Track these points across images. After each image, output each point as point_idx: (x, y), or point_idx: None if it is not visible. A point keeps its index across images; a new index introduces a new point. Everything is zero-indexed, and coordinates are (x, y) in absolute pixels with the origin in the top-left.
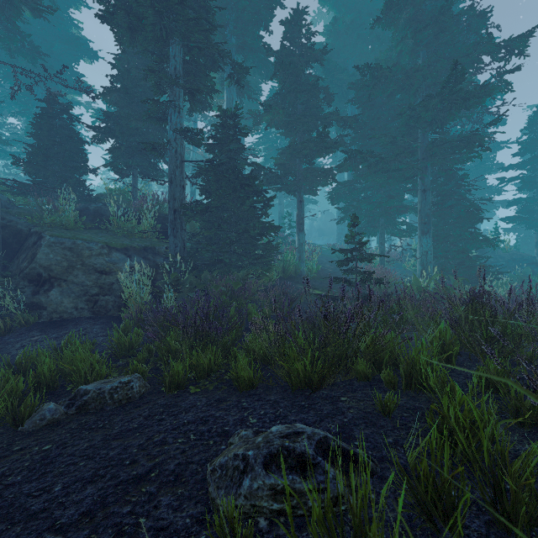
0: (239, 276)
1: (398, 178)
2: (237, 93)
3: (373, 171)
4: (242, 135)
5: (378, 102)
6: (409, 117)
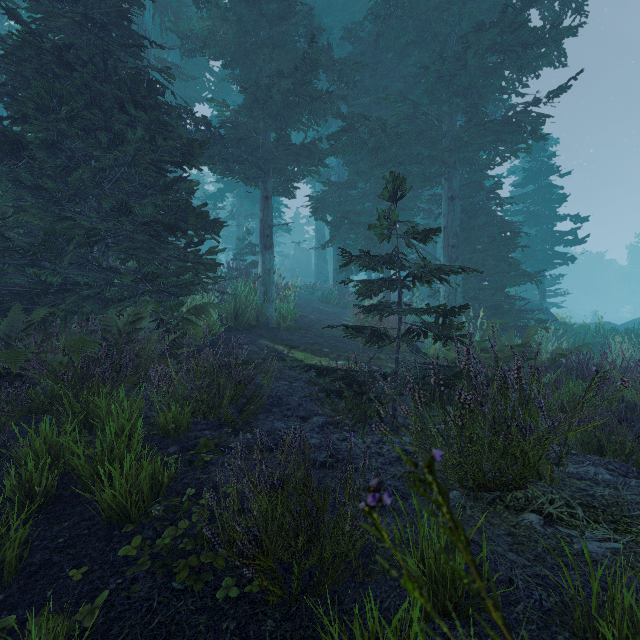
0: (118, 324)
1: (416, 177)
2: (154, 5)
3: (382, 160)
4: (130, 1)
5: (383, 68)
6: (438, 76)
